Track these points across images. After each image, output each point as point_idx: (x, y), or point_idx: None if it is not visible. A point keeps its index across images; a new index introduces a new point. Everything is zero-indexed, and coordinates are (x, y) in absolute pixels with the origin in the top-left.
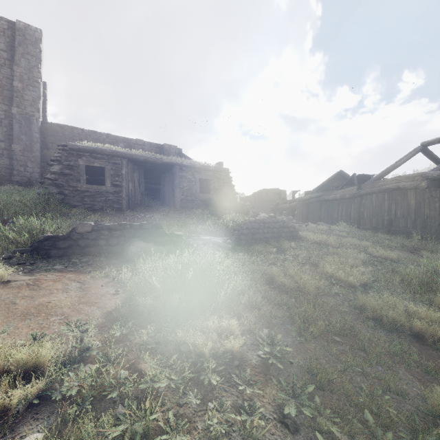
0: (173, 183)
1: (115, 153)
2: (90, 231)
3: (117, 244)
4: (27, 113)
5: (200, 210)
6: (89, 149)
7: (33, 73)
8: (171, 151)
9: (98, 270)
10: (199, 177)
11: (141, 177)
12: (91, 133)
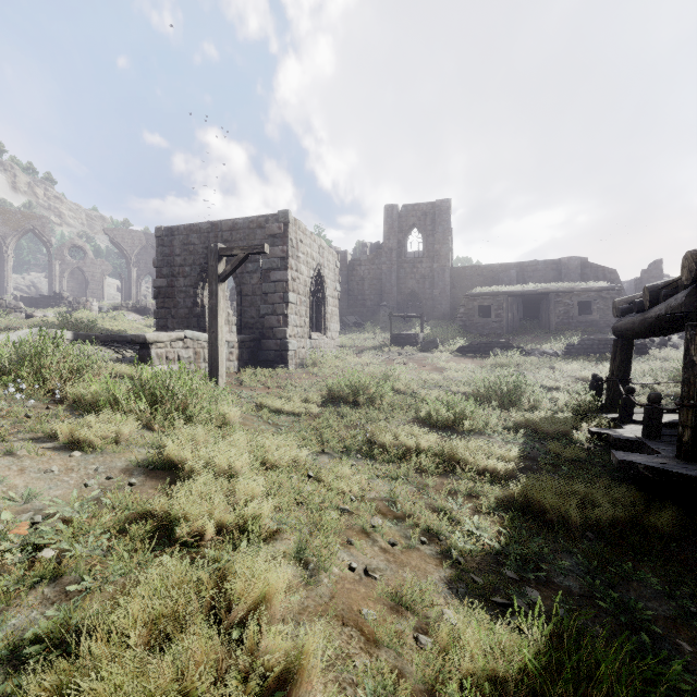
0: (548, 309)
1: (498, 293)
2: (477, 344)
3: (488, 350)
4: (442, 265)
5: (570, 332)
6: (480, 294)
7: (445, 234)
8: (571, 264)
9: (478, 358)
10: (578, 299)
11: (519, 307)
12: (486, 267)
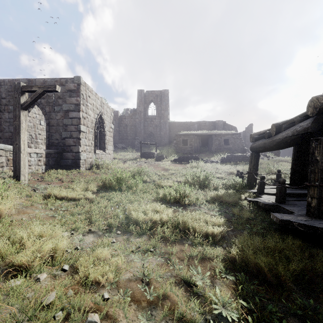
0: (212, 142)
1: (191, 134)
2: (182, 157)
3: (187, 160)
4: (165, 121)
5: (221, 152)
6: (183, 134)
7: (166, 106)
8: (219, 123)
9: (183, 164)
10: (224, 138)
11: (200, 141)
12: (184, 123)
